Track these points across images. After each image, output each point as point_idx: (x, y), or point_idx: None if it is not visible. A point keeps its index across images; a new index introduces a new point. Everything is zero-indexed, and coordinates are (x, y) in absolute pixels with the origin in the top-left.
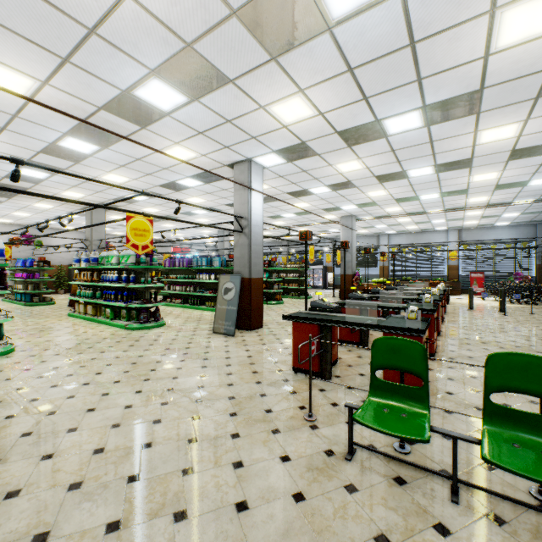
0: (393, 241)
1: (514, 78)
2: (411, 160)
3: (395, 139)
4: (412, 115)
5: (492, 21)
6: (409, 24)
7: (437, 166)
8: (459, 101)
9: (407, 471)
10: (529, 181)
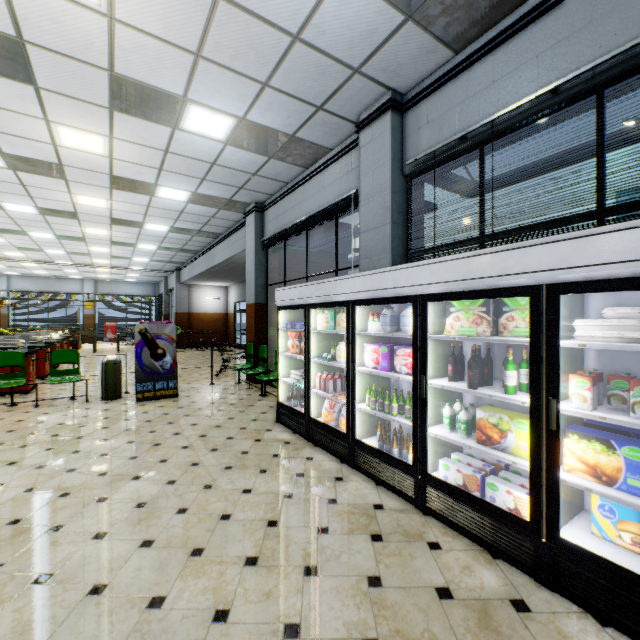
0: (16, 284)
1: (94, 214)
2: (31, 227)
3: (14, 213)
4: (28, 207)
5: (72, 195)
6: (21, 179)
7: (58, 235)
8: (64, 212)
9: (15, 408)
10: (133, 258)
